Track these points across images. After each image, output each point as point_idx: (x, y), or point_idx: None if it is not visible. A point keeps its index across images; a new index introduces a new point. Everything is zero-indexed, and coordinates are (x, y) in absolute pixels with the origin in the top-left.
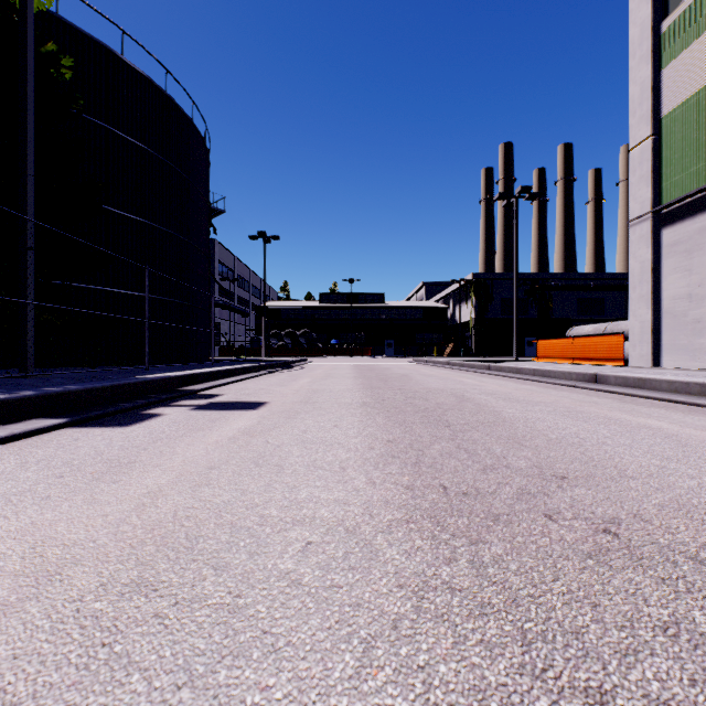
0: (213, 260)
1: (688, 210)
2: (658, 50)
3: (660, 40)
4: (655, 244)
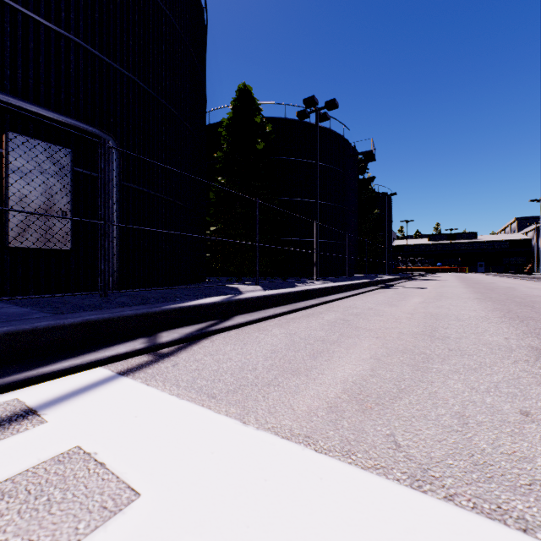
0: None
1: None
2: None
3: None
4: None
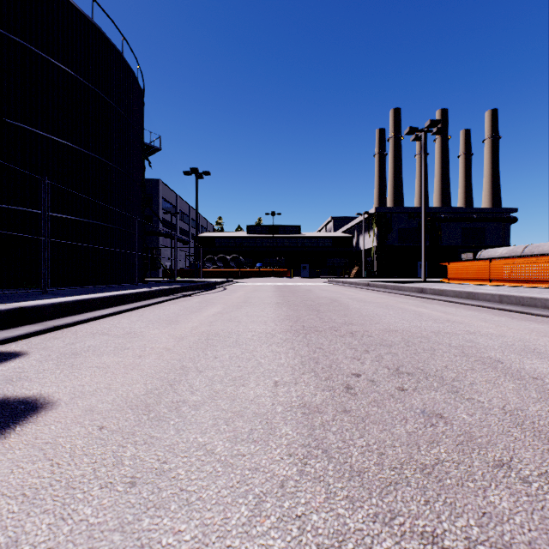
0: (157, 197)
1: None
2: None
3: None
4: None
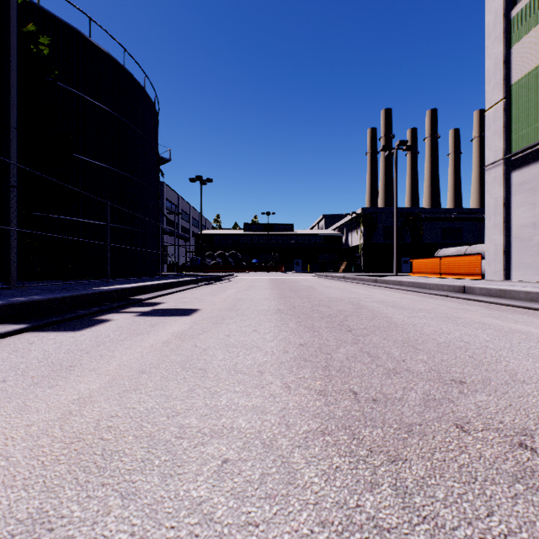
0: (162, 198)
1: (533, 157)
2: (508, 32)
3: (510, 24)
4: (506, 184)
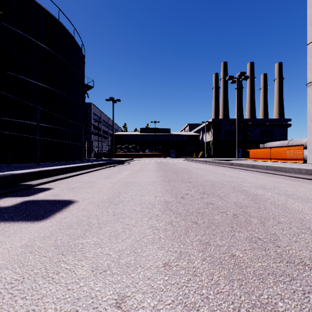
0: (90, 112)
1: None
2: None
3: None
4: None
